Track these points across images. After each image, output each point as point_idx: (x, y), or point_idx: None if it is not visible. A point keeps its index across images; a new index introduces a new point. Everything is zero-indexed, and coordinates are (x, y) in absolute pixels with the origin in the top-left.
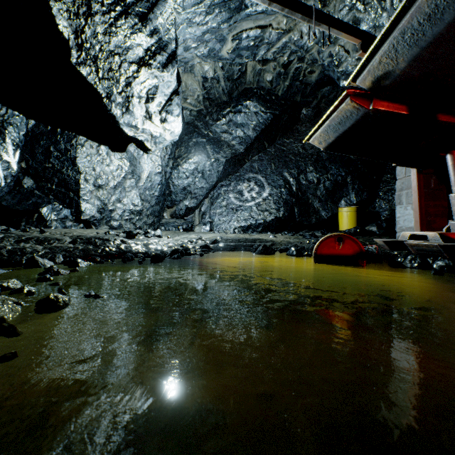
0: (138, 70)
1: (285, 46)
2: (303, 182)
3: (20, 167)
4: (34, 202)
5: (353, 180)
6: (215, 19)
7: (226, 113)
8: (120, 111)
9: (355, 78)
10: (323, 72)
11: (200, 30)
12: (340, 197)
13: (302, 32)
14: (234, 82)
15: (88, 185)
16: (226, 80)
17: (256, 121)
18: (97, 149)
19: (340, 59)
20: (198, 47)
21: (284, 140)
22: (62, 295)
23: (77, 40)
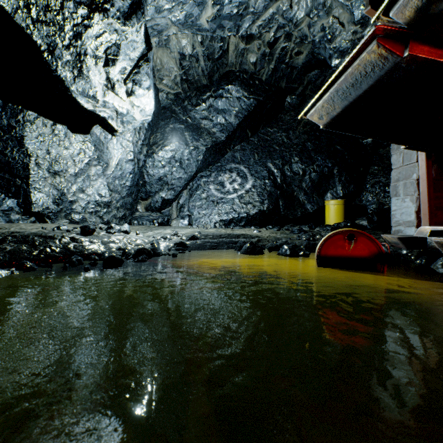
0: (90, 16)
1: (272, 18)
2: (288, 173)
3: None
4: None
5: (340, 172)
6: None
7: (206, 97)
8: (70, 73)
9: (390, 7)
10: (313, 50)
11: None
12: (326, 189)
13: (292, 0)
14: (215, 63)
15: (40, 170)
16: (206, 59)
17: (238, 108)
18: (51, 128)
19: (334, 33)
20: (173, 9)
21: (268, 129)
22: None
23: None
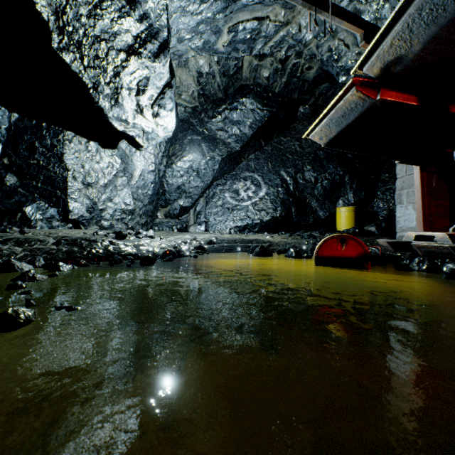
0: (128, 59)
1: (283, 40)
2: (301, 181)
3: (2, 163)
4: (17, 200)
5: (351, 180)
6: (210, 8)
7: (222, 110)
8: (108, 103)
9: (362, 65)
10: (322, 67)
11: (195, 20)
12: (337, 196)
13: (300, 25)
14: (230, 78)
15: (76, 183)
16: (222, 76)
17: (252, 119)
18: (85, 145)
19: (340, 53)
20: (192, 38)
21: (281, 138)
22: (25, 308)
23: (57, 22)
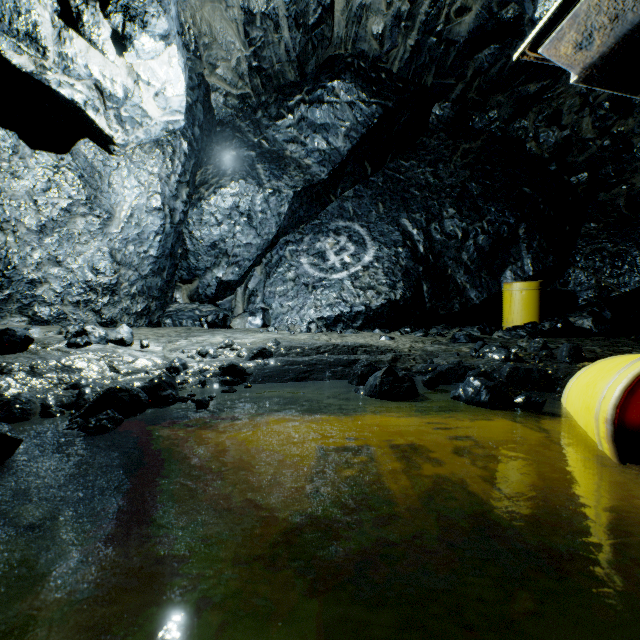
0: None
1: None
2: (438, 236)
3: None
4: None
5: (530, 233)
6: None
7: (294, 104)
8: None
9: None
10: None
11: None
12: (503, 264)
13: None
14: (309, 35)
15: None
16: (293, 25)
17: (350, 121)
18: None
19: None
20: None
21: (401, 162)
22: None
23: None
